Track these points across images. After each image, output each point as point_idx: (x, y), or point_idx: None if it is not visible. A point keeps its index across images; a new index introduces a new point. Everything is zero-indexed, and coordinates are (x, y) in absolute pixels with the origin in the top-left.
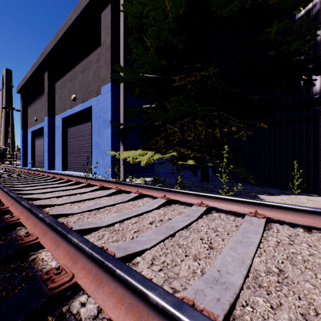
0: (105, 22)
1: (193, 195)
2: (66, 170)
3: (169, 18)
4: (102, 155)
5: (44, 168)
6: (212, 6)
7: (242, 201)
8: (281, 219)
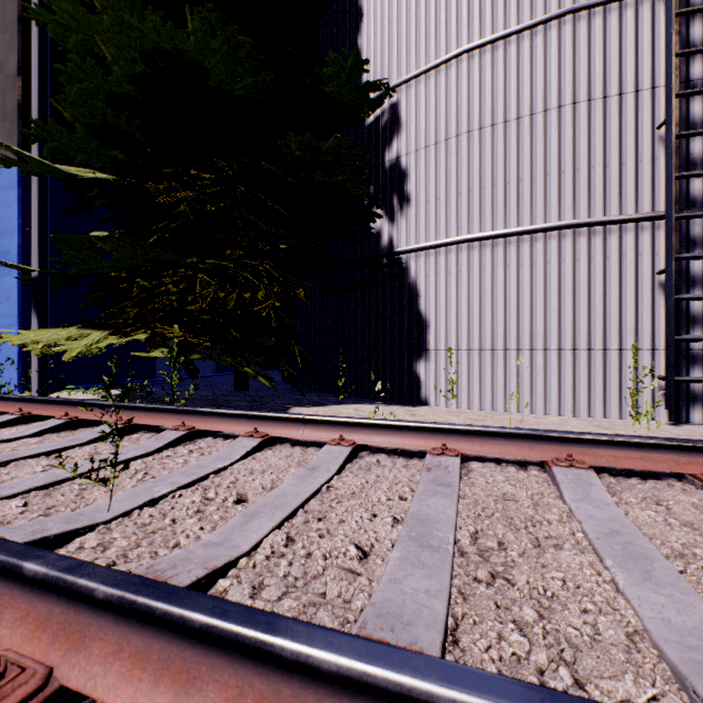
0: (3, 17)
1: (117, 408)
2: None
3: (117, 75)
4: None
5: None
6: (210, 72)
7: (176, 410)
8: (229, 433)
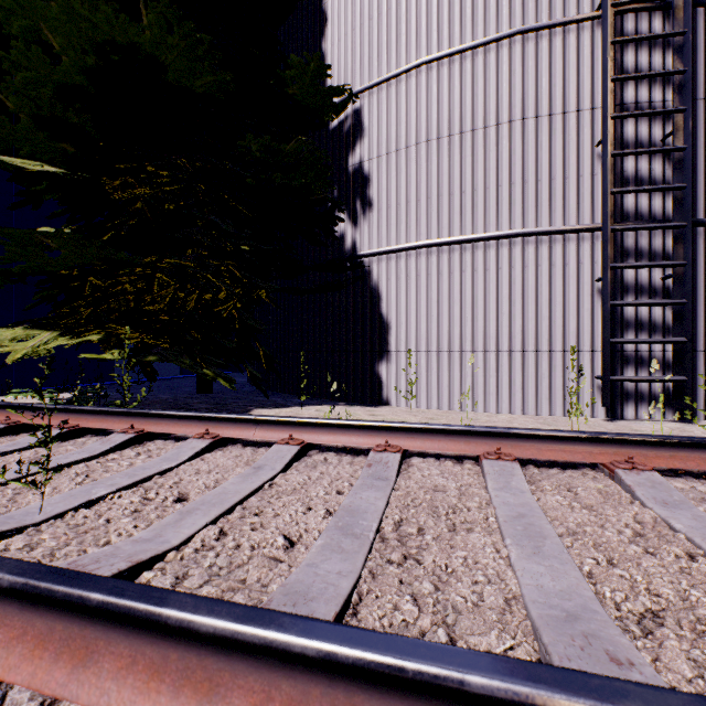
0: None
1: (63, 412)
2: None
3: (66, 65)
4: None
5: None
6: (168, 68)
7: (126, 413)
8: (181, 435)
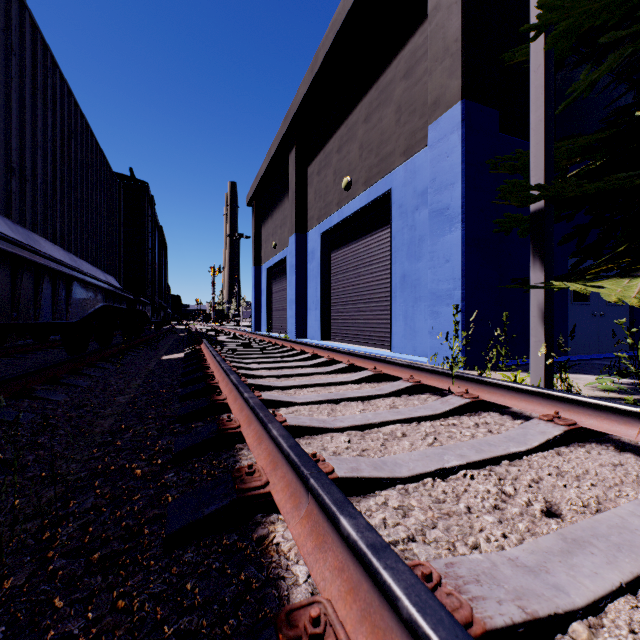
0: None
1: None
2: (328, 340)
3: None
4: (428, 305)
5: (289, 335)
6: None
7: None
8: None
